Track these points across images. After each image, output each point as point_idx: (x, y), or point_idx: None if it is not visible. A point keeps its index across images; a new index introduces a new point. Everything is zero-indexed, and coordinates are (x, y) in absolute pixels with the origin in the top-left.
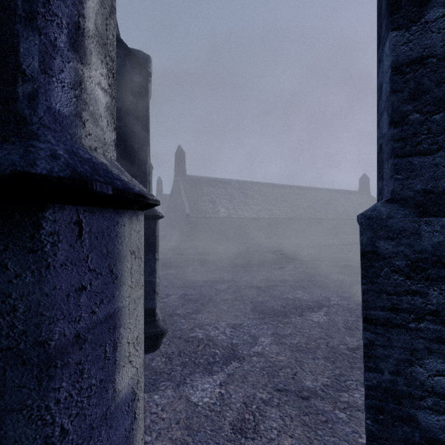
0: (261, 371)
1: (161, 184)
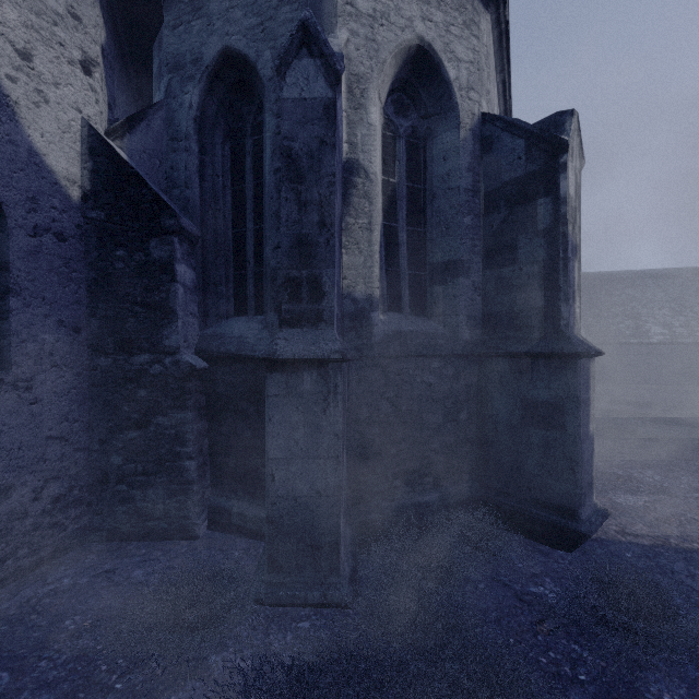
0: (698, 507)
1: None
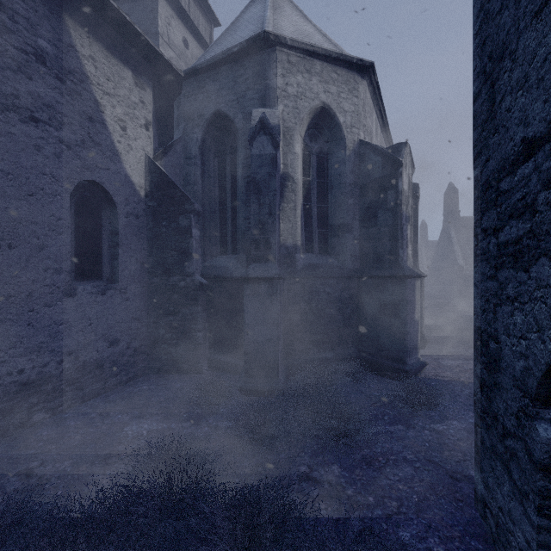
0: None
1: (426, 229)
